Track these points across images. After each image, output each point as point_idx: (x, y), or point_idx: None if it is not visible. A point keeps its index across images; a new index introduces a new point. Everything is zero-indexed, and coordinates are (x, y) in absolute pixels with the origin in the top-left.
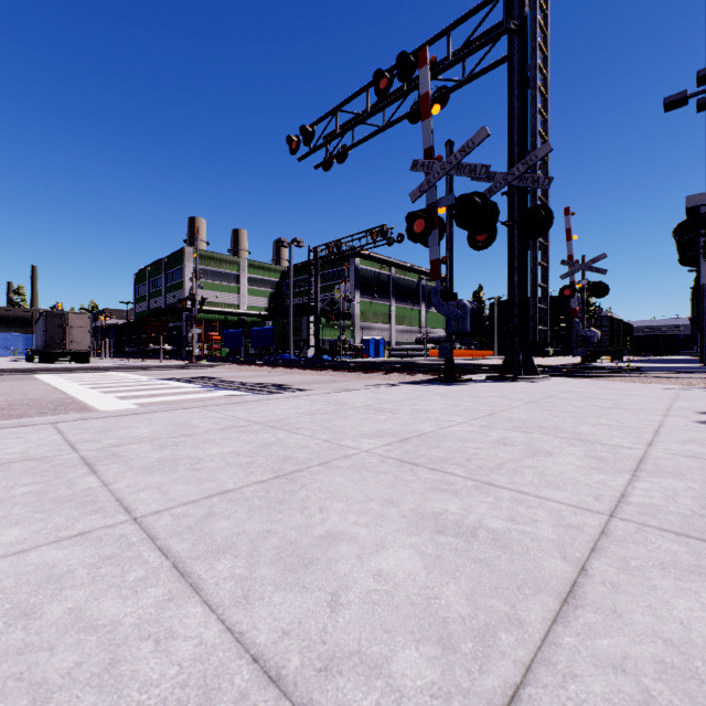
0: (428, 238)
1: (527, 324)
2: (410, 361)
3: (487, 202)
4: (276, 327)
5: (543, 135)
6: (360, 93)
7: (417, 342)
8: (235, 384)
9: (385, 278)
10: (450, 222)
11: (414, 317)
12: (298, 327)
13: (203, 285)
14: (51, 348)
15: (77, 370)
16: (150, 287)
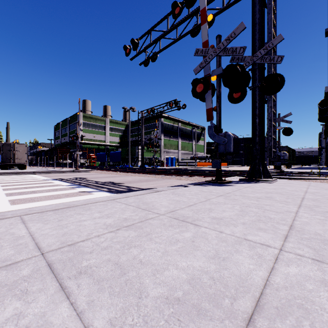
0: (205, 96)
1: (265, 148)
2: (188, 168)
3: (244, 69)
4: (123, 151)
5: (274, 34)
6: (164, 19)
7: (191, 159)
8: (91, 182)
9: (176, 128)
10: (219, 84)
11: (189, 146)
12: (133, 151)
13: (87, 131)
14: (5, 161)
15: (12, 173)
16: (62, 132)
